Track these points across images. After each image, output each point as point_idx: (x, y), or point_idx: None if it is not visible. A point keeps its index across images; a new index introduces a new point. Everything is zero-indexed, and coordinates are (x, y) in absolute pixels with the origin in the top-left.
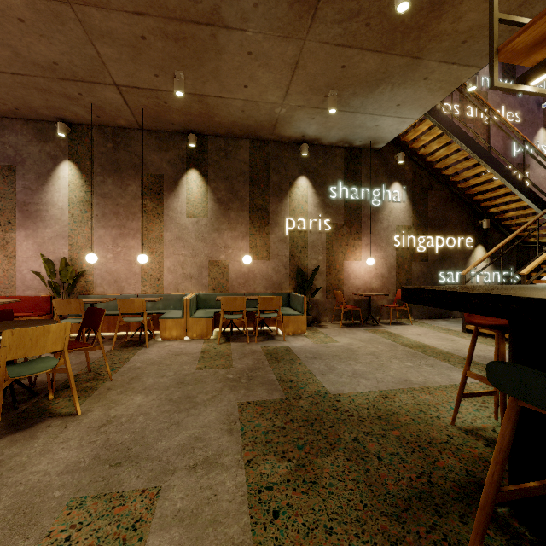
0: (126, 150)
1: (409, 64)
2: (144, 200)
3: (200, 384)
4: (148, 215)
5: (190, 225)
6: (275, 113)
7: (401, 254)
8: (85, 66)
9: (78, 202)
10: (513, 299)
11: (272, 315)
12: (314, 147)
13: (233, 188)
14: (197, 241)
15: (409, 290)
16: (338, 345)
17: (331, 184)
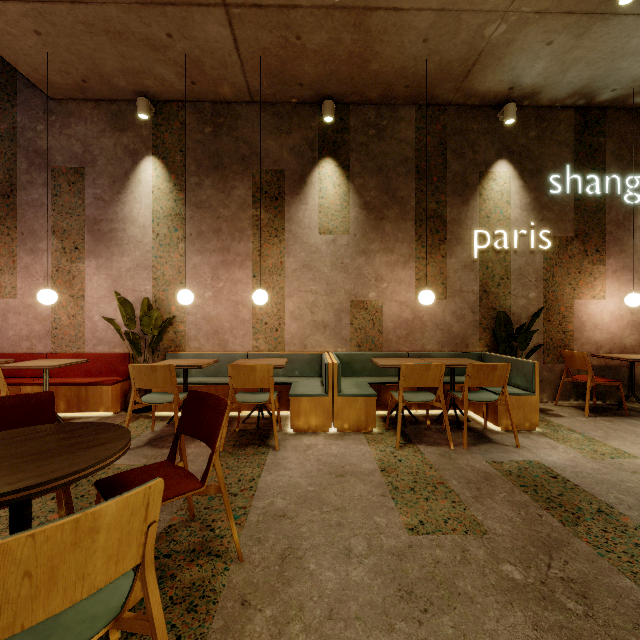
0: (231, 135)
1: None
2: (256, 210)
3: (461, 607)
4: (262, 232)
5: (323, 246)
6: (483, 37)
7: None
8: None
9: (164, 216)
10: None
11: (485, 395)
12: (521, 110)
13: (389, 184)
14: (333, 271)
15: None
16: None
17: (551, 171)
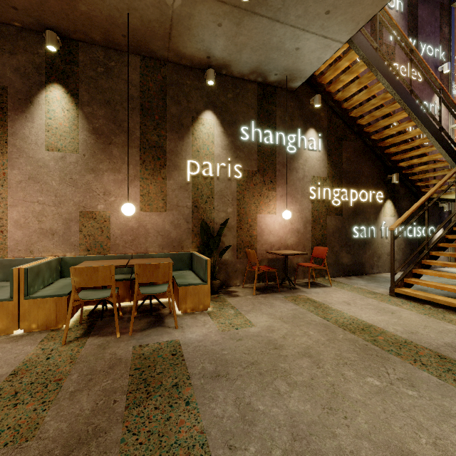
0: None
1: None
2: None
3: None
4: None
5: (51, 162)
6: (167, 5)
7: (316, 207)
8: None
9: None
10: None
11: (160, 288)
12: (222, 77)
13: (116, 116)
14: (62, 184)
15: None
16: (254, 334)
17: (242, 124)
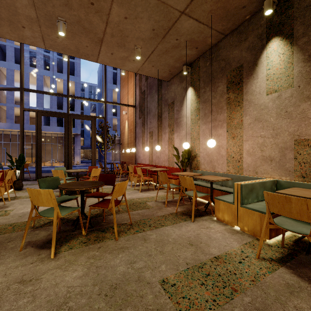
0: (216, 60)
1: None
2: (228, 94)
3: (111, 310)
4: (231, 105)
5: (270, 103)
6: None
7: None
8: (161, 16)
9: (193, 111)
10: None
11: None
12: None
13: None
14: (278, 119)
15: None
16: None
17: None
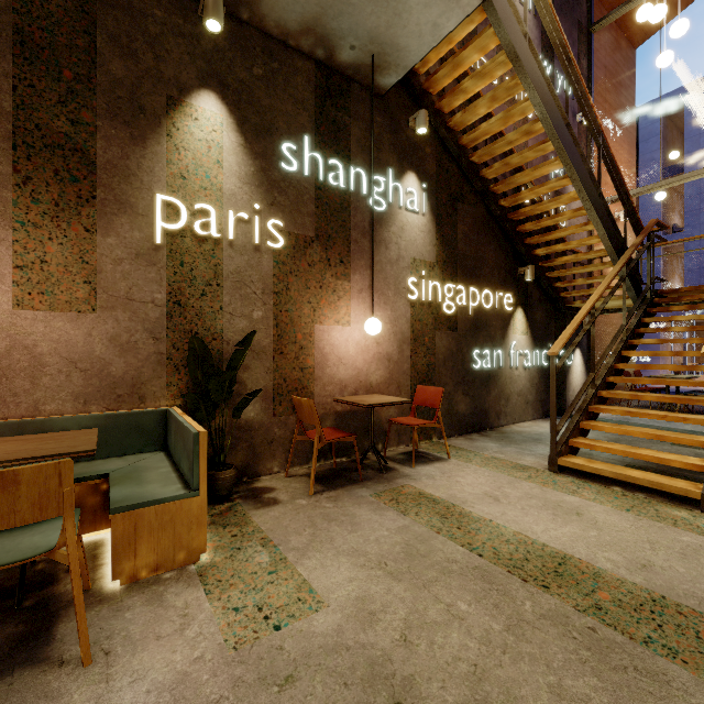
0: None
1: None
2: None
3: None
4: None
5: None
6: None
7: (419, 315)
8: None
9: None
10: None
11: (37, 537)
12: (241, 27)
13: None
14: None
15: None
16: (326, 645)
17: (284, 137)
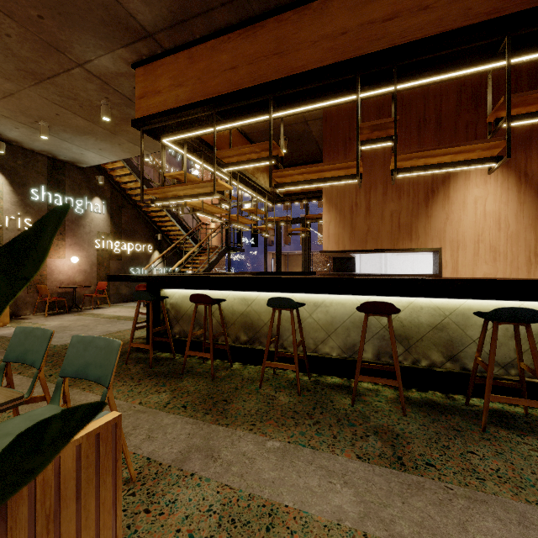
0: None
1: (109, 134)
2: None
3: None
4: None
5: None
6: None
7: (101, 254)
8: None
9: None
10: (141, 276)
11: None
12: (12, 146)
13: None
14: None
15: (111, 276)
16: (50, 326)
17: (33, 186)
